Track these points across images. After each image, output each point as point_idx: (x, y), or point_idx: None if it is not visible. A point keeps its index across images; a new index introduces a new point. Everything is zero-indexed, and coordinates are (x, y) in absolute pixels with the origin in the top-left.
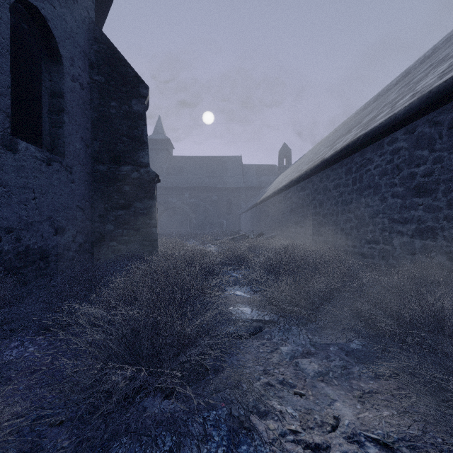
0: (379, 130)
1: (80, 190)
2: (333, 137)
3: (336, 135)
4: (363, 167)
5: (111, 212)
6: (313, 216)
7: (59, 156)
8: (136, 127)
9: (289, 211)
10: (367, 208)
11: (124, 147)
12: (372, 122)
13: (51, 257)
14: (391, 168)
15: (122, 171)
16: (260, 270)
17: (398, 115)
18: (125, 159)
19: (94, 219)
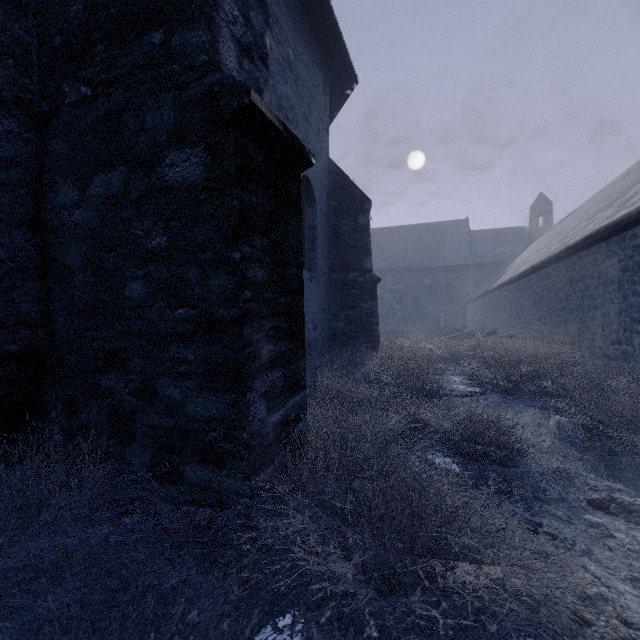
0: (617, 225)
1: (323, 296)
2: (614, 191)
3: (618, 188)
4: (608, 260)
5: (342, 312)
6: (558, 312)
7: (313, 272)
8: (362, 239)
9: (531, 304)
10: (611, 305)
11: (352, 257)
12: (624, 206)
13: (312, 346)
14: (631, 265)
15: (351, 277)
16: (476, 363)
17: (631, 214)
18: (353, 267)
19: (330, 318)
